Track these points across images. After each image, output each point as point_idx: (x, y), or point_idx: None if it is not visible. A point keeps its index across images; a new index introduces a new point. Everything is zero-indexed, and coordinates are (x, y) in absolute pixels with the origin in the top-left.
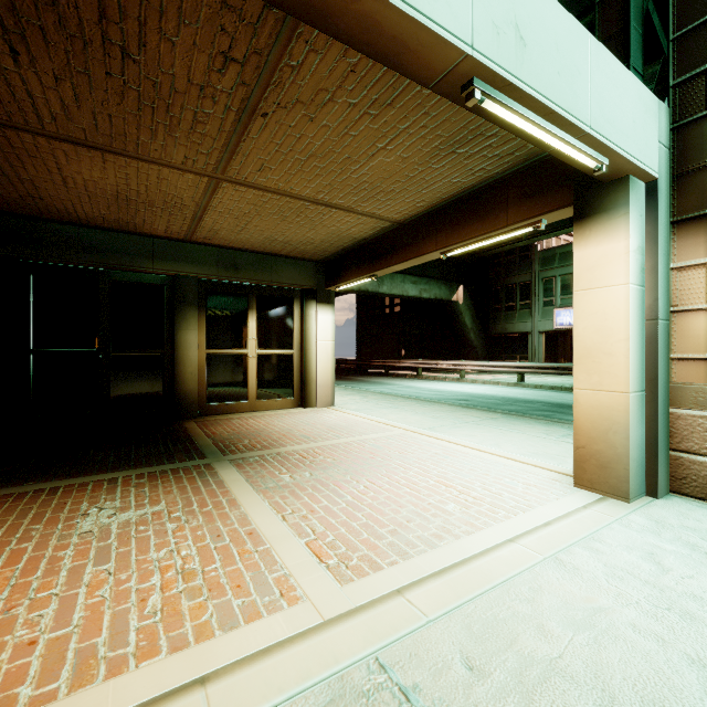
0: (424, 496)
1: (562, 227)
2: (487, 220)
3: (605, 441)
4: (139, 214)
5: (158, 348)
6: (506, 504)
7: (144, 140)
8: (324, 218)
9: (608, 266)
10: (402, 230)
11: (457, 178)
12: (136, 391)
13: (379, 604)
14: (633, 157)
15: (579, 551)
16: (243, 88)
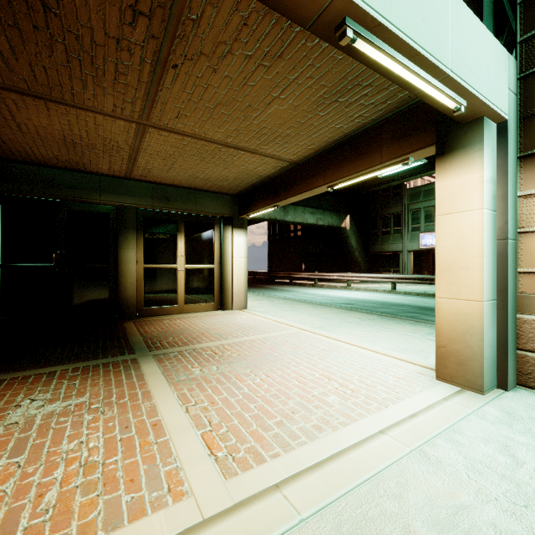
0: (310, 388)
1: (426, 170)
2: (365, 159)
3: (463, 342)
4: (85, 156)
5: (105, 263)
6: (378, 396)
7: (77, 90)
8: (234, 158)
9: (465, 194)
10: (298, 169)
11: (340, 124)
12: (86, 298)
13: (257, 501)
14: (487, 99)
15: (441, 443)
16: (153, 41)
